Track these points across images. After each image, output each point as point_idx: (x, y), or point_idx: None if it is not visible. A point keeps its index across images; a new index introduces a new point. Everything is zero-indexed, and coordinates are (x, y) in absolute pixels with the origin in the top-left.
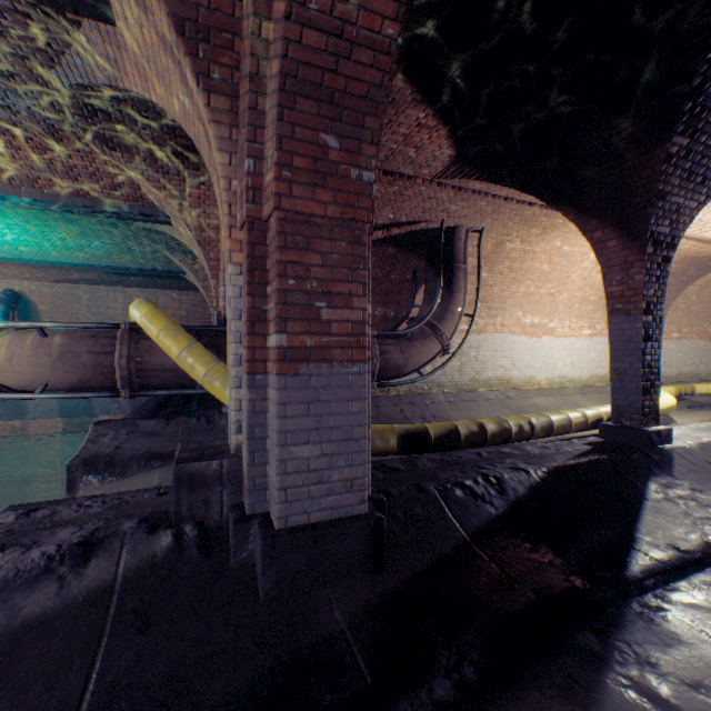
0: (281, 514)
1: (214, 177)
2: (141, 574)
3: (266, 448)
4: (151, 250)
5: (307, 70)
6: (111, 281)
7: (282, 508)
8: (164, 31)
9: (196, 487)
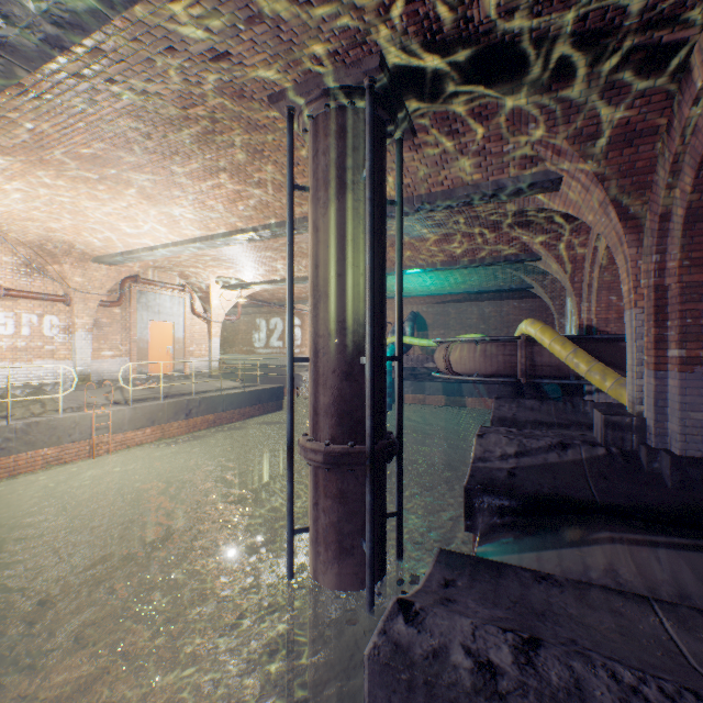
0: (680, 448)
1: (618, 256)
2: (593, 461)
3: (665, 413)
4: (509, 275)
5: (702, 209)
6: (469, 299)
7: (681, 444)
8: (598, 198)
9: (615, 429)
